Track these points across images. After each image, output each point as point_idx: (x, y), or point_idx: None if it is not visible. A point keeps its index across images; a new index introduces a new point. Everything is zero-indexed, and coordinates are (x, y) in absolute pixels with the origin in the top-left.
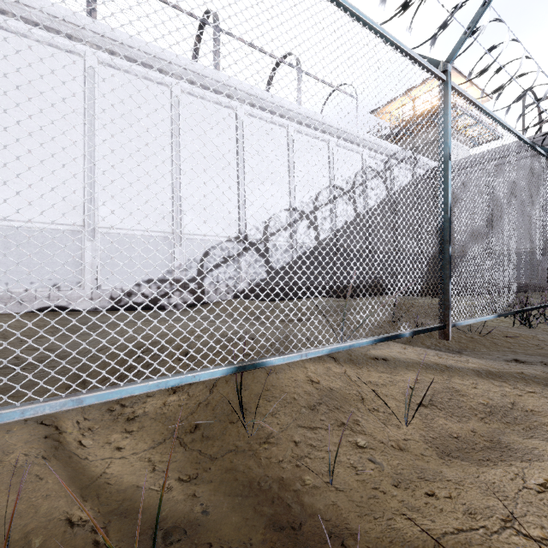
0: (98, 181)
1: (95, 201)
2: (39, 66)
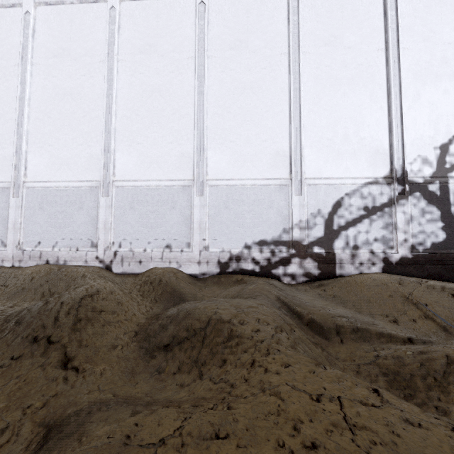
0: (207, 127)
1: (203, 150)
2: (158, 22)
